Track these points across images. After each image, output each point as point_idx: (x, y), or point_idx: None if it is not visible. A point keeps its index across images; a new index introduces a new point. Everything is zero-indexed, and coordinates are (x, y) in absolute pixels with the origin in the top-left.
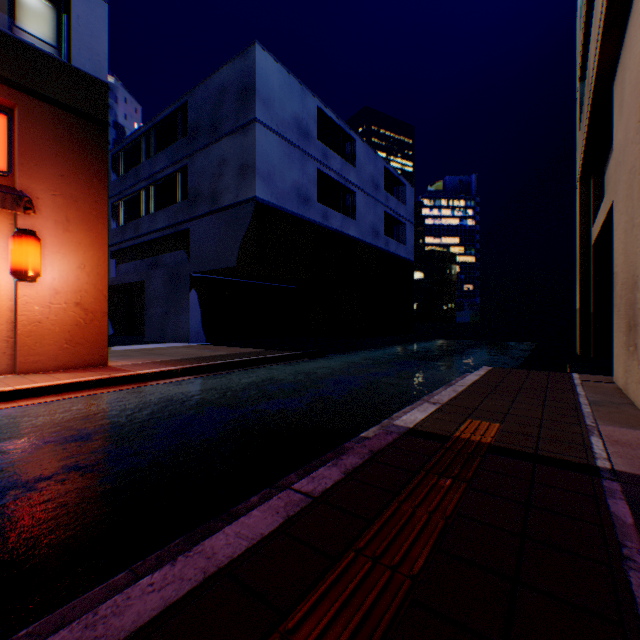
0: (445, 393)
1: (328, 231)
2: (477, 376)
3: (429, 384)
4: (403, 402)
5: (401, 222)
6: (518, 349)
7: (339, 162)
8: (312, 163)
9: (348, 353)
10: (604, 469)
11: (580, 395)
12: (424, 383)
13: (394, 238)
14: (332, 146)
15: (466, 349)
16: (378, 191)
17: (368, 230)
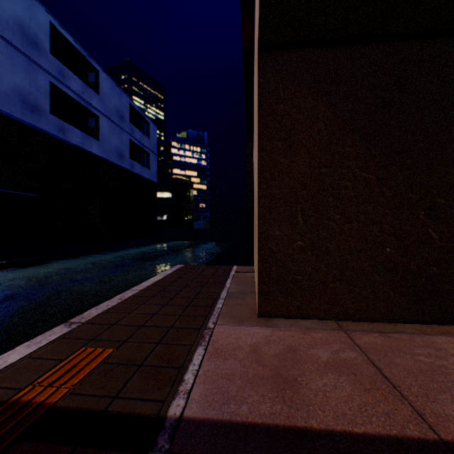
0: (106, 303)
1: (66, 145)
2: (163, 276)
3: (121, 287)
4: (62, 319)
5: (146, 151)
6: (219, 247)
7: (80, 85)
8: (44, 75)
9: (77, 258)
10: (170, 423)
11: (226, 288)
12: (117, 287)
13: (141, 163)
14: (74, 69)
15: (185, 248)
16: (124, 122)
17: (113, 152)
